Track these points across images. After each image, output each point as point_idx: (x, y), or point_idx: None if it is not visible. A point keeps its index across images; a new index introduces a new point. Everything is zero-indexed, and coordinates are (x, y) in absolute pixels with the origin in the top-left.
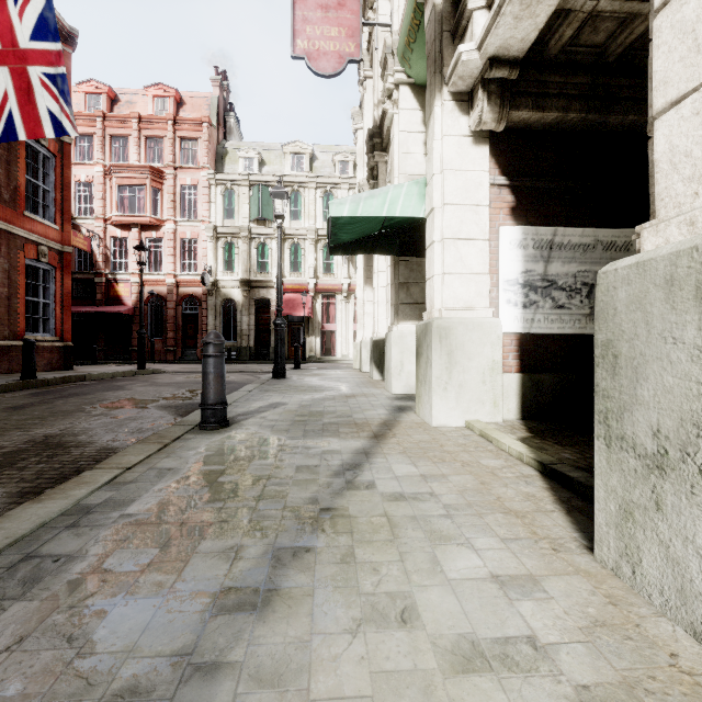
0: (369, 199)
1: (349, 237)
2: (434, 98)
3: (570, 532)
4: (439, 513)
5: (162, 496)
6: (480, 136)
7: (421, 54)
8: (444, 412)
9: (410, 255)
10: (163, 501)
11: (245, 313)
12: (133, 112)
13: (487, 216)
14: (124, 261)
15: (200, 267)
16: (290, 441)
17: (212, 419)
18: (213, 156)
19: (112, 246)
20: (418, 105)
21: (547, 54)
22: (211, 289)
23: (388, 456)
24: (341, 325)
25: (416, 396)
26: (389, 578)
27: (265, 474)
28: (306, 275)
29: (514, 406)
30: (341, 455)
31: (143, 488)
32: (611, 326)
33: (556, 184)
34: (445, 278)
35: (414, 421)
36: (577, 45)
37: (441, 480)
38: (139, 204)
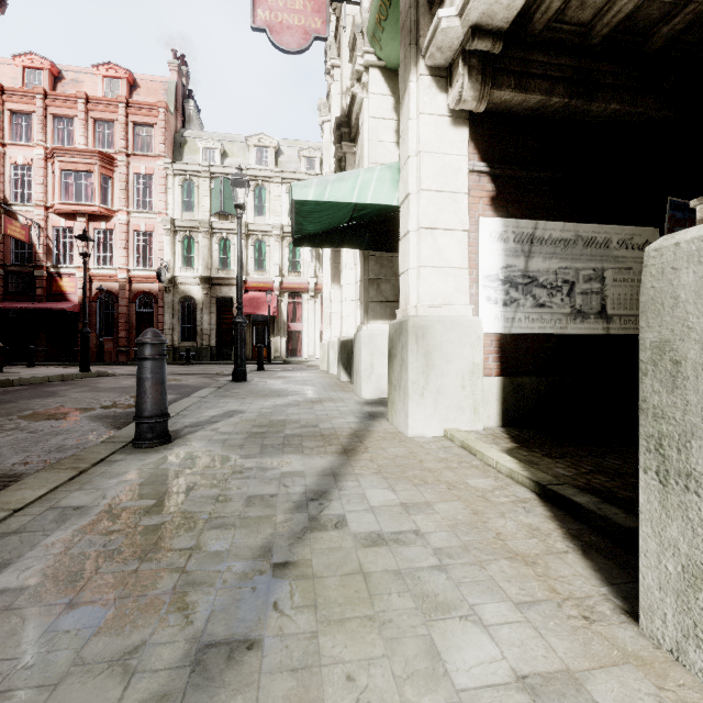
0: (337, 182)
1: (315, 227)
2: (410, 72)
3: (597, 586)
4: (429, 564)
5: (53, 554)
6: (459, 117)
7: (393, 33)
8: (421, 421)
9: (381, 249)
10: (52, 564)
11: (205, 311)
12: (79, 91)
13: (466, 205)
14: (69, 254)
15: (155, 261)
16: (243, 461)
17: (148, 435)
18: (170, 144)
19: (55, 236)
20: (389, 91)
21: (532, 29)
22: (168, 285)
23: (361, 478)
24: (308, 325)
25: (389, 402)
26: (371, 696)
27: (206, 511)
28: (271, 273)
29: (495, 412)
30: (304, 479)
31: (28, 542)
32: (669, 321)
33: (537, 174)
34: (422, 271)
35: (387, 431)
36: (562, 22)
37: (426, 511)
38: (87, 192)
